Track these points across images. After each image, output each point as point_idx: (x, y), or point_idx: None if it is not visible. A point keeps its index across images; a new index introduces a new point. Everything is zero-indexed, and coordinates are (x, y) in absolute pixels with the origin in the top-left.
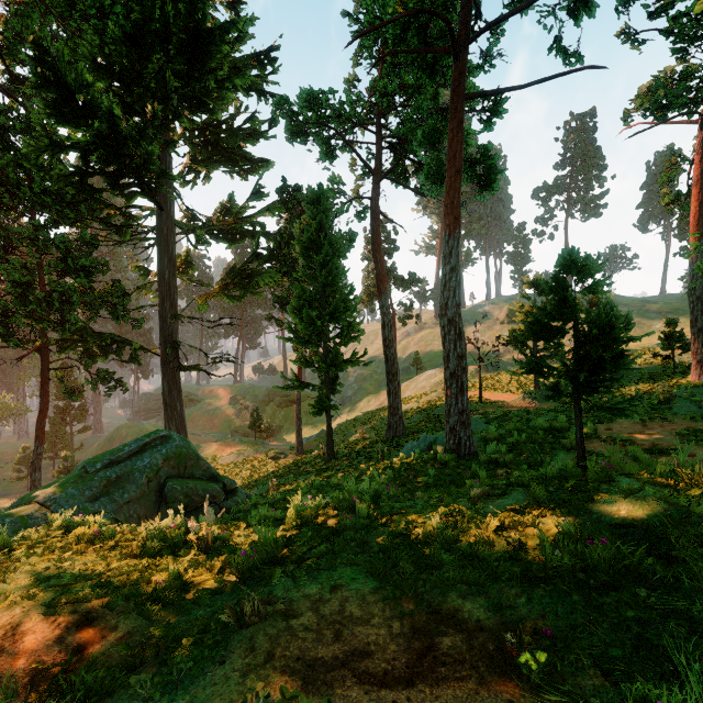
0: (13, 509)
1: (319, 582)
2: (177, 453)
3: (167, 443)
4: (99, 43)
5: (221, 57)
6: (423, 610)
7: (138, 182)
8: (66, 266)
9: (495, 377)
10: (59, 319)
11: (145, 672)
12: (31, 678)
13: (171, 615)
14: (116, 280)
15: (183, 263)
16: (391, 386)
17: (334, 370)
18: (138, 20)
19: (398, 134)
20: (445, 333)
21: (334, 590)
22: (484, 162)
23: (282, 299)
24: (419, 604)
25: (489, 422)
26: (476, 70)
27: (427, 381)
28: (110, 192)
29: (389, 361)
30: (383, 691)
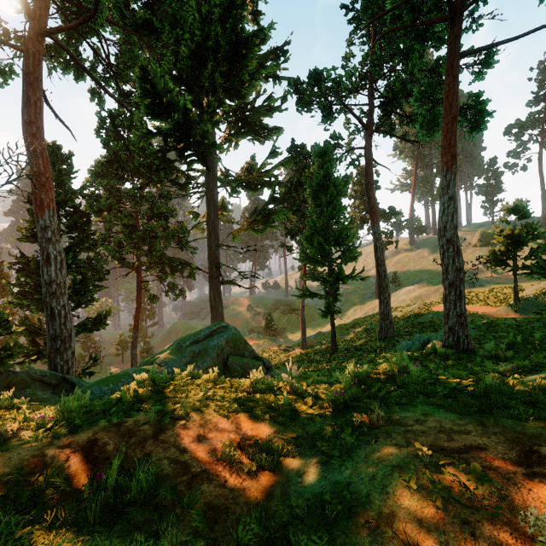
0: (143, 366)
1: (409, 411)
2: (233, 338)
3: (227, 331)
4: (174, 61)
5: (251, 57)
6: (509, 431)
7: (196, 153)
8: (152, 213)
9: (472, 292)
10: (149, 248)
11: (306, 449)
12: (237, 444)
13: (296, 426)
14: (181, 221)
15: (220, 207)
16: (382, 296)
17: (337, 283)
18: (200, 41)
19: (388, 94)
20: (444, 250)
21: (425, 416)
22: (475, 107)
23: (292, 231)
24: (503, 428)
25: (476, 327)
26: (463, 31)
27: (407, 295)
28: (178, 161)
29: (381, 277)
30: (510, 467)
